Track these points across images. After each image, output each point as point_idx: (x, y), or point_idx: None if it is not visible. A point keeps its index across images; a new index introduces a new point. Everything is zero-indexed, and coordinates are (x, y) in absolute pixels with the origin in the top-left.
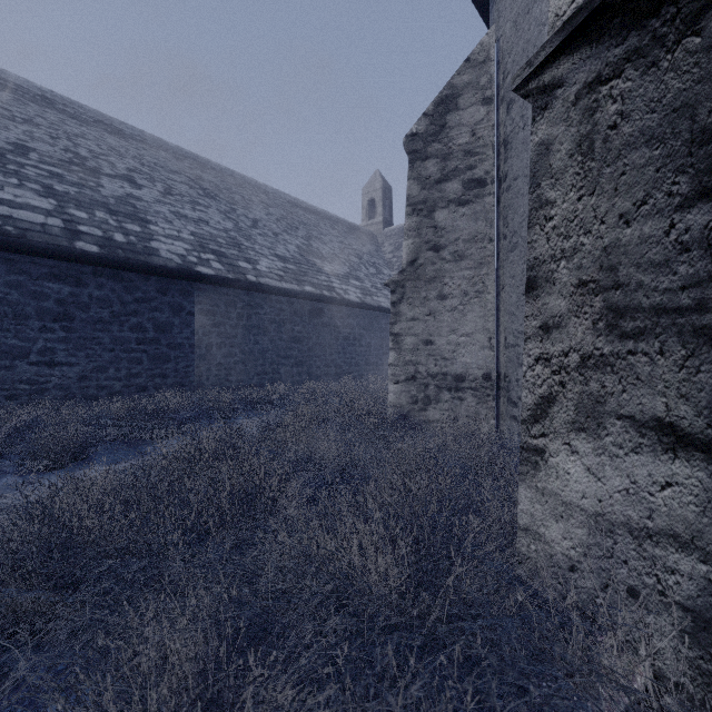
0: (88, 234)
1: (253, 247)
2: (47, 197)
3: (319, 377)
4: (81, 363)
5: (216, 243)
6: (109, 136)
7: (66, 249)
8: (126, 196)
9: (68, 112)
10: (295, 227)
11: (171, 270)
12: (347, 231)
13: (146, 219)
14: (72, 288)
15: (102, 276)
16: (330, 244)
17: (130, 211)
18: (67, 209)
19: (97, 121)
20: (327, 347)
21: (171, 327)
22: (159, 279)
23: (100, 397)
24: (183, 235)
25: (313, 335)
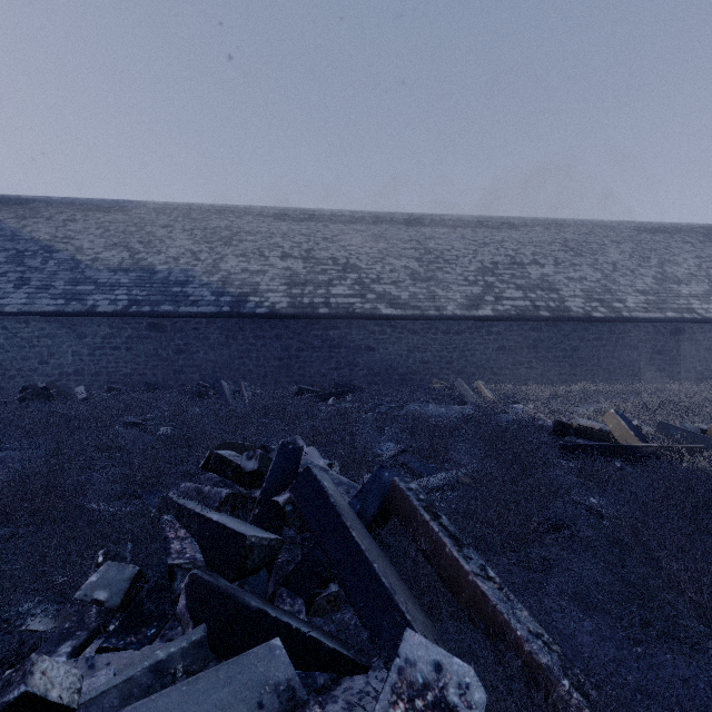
0: (540, 306)
1: (619, 289)
2: (518, 290)
3: (679, 380)
4: (541, 367)
5: (595, 293)
6: (511, 232)
7: (538, 317)
8: (541, 276)
9: (489, 225)
10: (646, 257)
11: (580, 318)
12: (703, 240)
13: (556, 288)
14: (538, 333)
15: (549, 326)
16: (684, 263)
17: (548, 286)
18: (527, 294)
19: (501, 224)
20: (687, 357)
21: (578, 348)
22: (572, 323)
23: (548, 384)
24: (576, 293)
25: (673, 348)
